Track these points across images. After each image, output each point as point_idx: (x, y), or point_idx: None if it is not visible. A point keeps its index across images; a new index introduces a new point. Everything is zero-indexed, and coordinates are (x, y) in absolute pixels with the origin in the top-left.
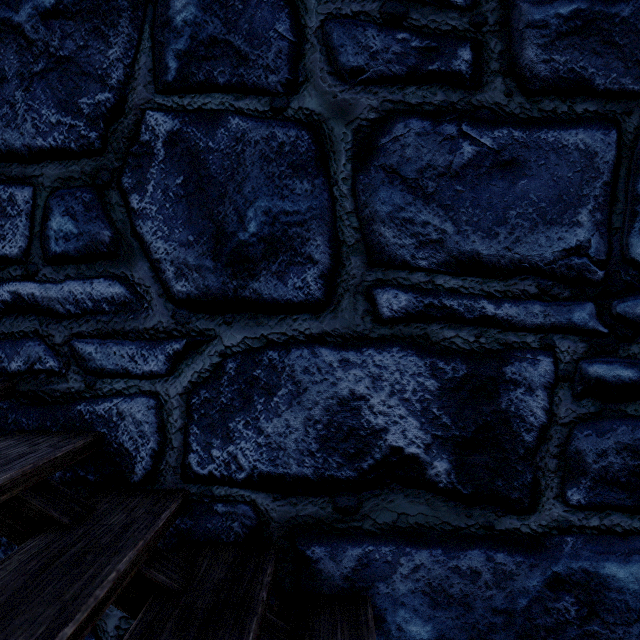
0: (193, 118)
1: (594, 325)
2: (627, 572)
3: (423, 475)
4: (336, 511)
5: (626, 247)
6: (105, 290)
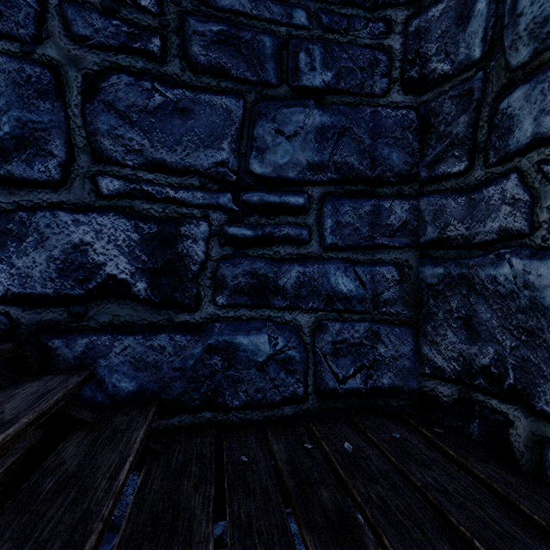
0: None
1: (231, 206)
2: (249, 340)
3: (130, 291)
4: (70, 316)
5: (248, 164)
6: None
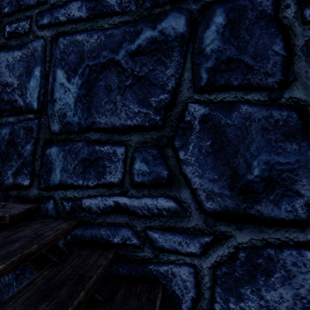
0: (217, 106)
1: None
2: None
3: None
4: None
5: None
6: (164, 204)
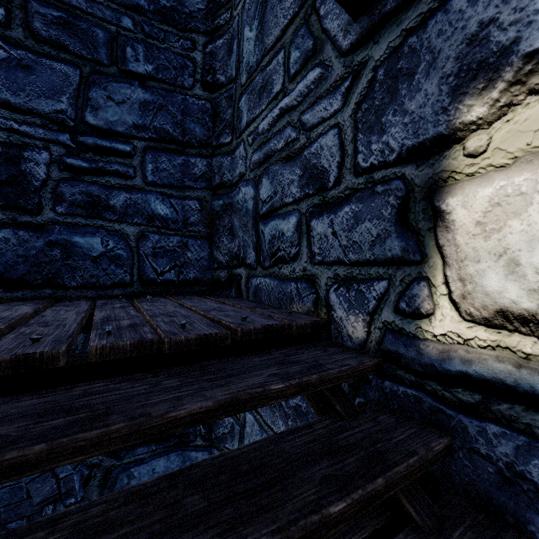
0: None
1: (69, 143)
2: (85, 240)
3: None
4: None
5: (84, 116)
6: None
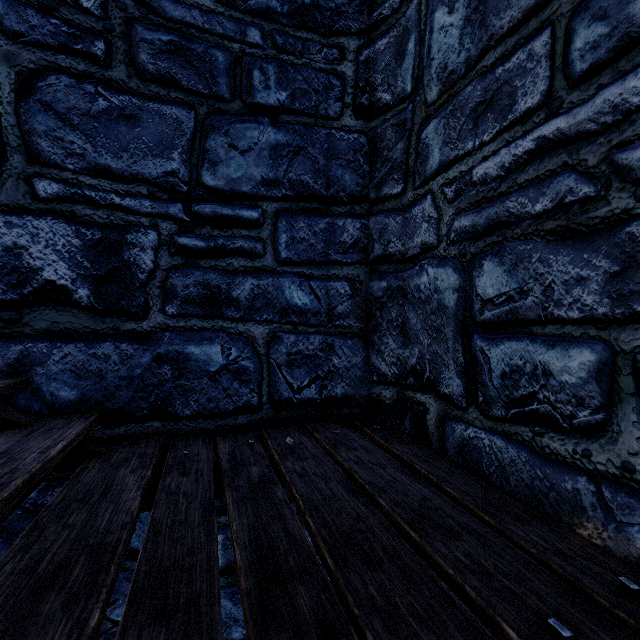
0: None
1: (182, 216)
2: (200, 350)
3: (71, 298)
4: (2, 321)
5: (200, 176)
6: None
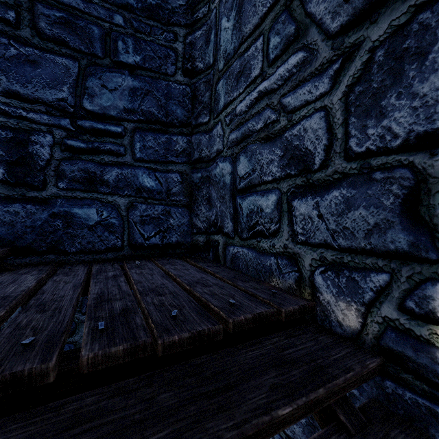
0: None
1: (70, 127)
2: (82, 211)
3: None
4: None
5: (82, 103)
6: None
